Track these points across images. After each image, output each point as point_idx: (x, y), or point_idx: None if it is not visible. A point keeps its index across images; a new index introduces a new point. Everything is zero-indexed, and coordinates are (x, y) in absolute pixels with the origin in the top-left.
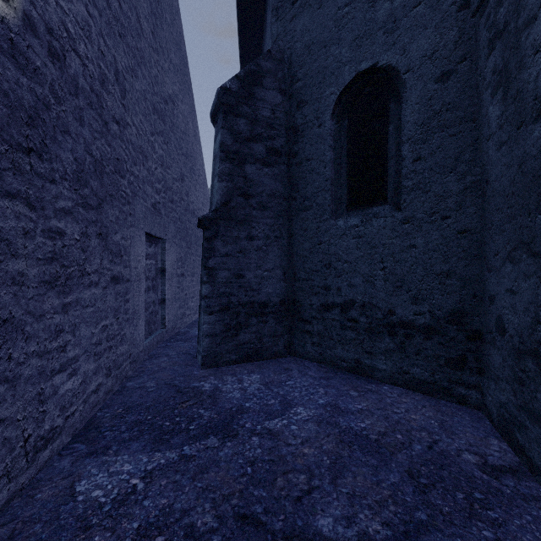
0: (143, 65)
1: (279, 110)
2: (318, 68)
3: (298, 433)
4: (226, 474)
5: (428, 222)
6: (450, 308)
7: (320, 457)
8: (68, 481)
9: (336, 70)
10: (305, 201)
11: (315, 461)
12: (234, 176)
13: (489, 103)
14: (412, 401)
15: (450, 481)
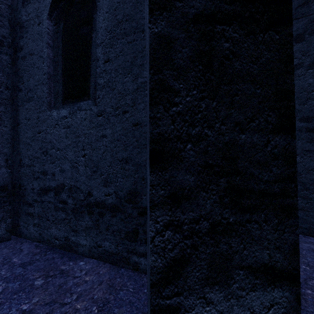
0: None
1: None
2: None
3: None
4: None
5: (114, 116)
6: (128, 189)
7: None
8: None
9: None
10: (28, 93)
11: None
12: None
13: None
14: (95, 277)
15: None
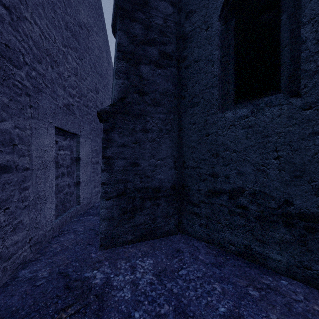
0: None
1: (170, 19)
2: None
3: None
4: None
5: None
6: None
7: None
8: None
9: None
10: (193, 98)
11: None
12: (130, 74)
13: None
14: None
15: None
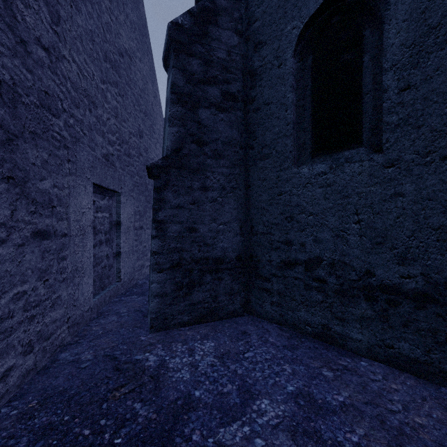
0: (89, 3)
1: (235, 52)
2: (278, 3)
3: None
4: None
5: (422, 164)
6: None
7: None
8: None
9: (300, 1)
10: (263, 149)
11: None
12: (186, 120)
13: None
14: (405, 388)
15: None
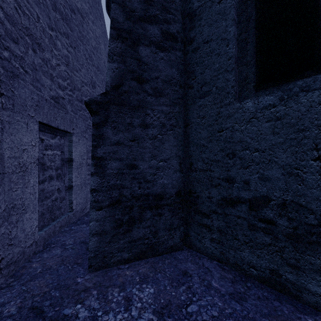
0: None
1: None
2: None
3: None
4: None
5: None
6: None
7: None
8: None
9: None
10: (203, 87)
11: None
12: (126, 57)
13: None
14: None
15: None
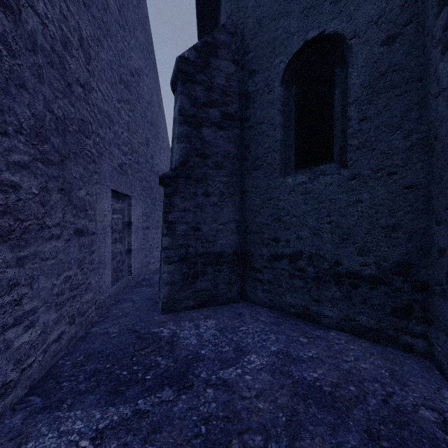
0: (109, 37)
1: (232, 78)
2: (268, 40)
3: (252, 384)
4: (180, 435)
5: (374, 178)
6: (396, 260)
7: (276, 413)
8: (14, 443)
9: (285, 40)
10: (256, 161)
11: (271, 419)
12: (192, 138)
13: (439, 60)
14: (360, 348)
15: (413, 444)
